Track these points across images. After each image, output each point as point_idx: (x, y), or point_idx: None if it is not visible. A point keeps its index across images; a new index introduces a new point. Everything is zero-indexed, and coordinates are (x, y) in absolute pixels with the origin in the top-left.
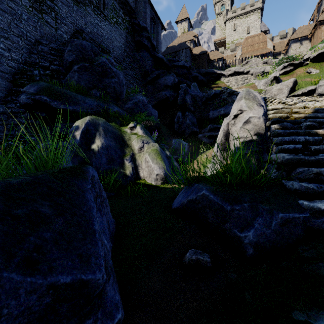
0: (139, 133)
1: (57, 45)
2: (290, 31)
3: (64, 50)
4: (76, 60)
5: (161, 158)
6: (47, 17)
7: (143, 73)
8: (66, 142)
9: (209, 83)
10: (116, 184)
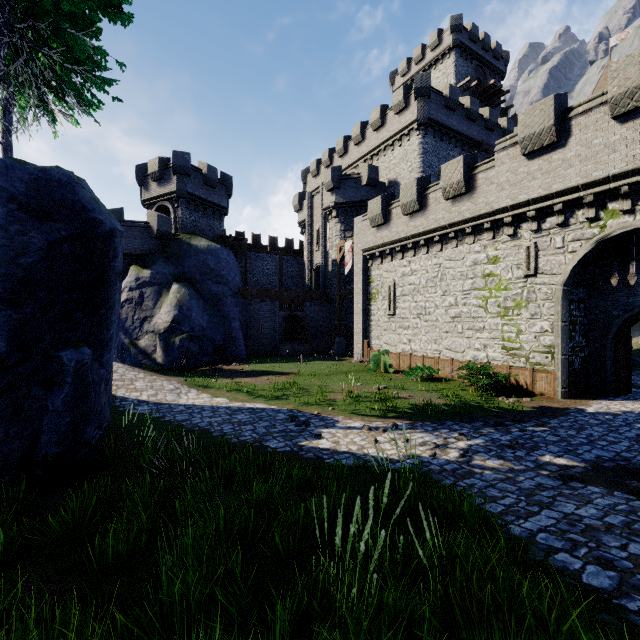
0: None
1: None
2: None
3: None
4: None
5: None
6: None
7: None
8: None
9: None
10: None
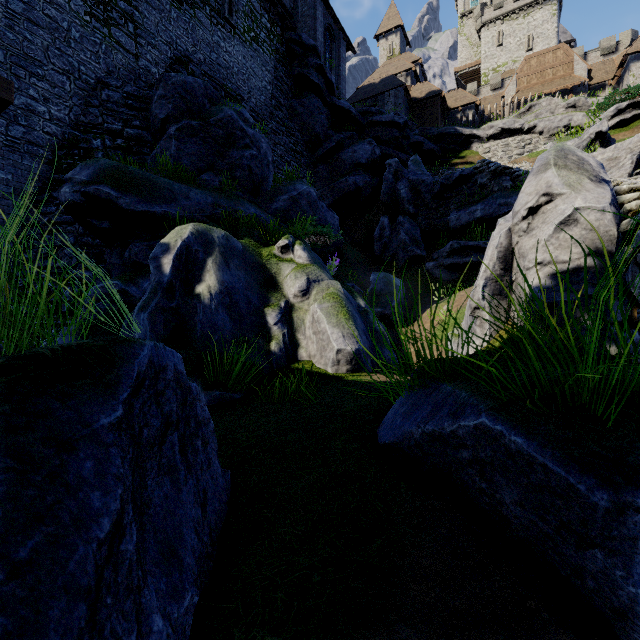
0: (300, 259)
1: (139, 88)
2: (626, 38)
3: (151, 97)
4: (174, 115)
5: (347, 313)
6: (120, 34)
7: (309, 140)
8: (148, 280)
9: (446, 156)
10: (248, 371)
